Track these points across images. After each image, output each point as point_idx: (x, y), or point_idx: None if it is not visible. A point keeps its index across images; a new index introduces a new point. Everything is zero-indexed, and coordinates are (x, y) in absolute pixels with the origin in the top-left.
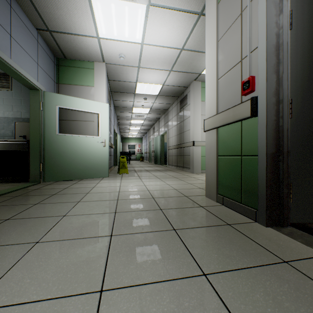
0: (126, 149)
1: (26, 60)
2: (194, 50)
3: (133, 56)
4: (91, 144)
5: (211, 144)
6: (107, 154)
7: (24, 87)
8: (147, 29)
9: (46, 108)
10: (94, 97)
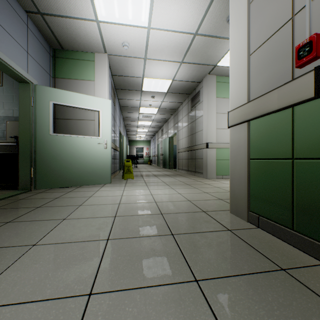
0: (134, 152)
1: (11, 46)
2: (210, 34)
3: (139, 45)
4: (91, 145)
5: (239, 143)
6: (109, 157)
7: (16, 82)
8: (154, 7)
9: (37, 104)
10: (95, 93)
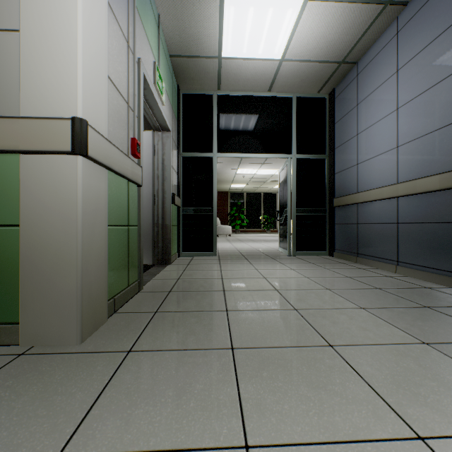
0: None
1: None
2: None
3: None
4: None
5: (99, 197)
6: None
7: None
8: None
9: None
10: None
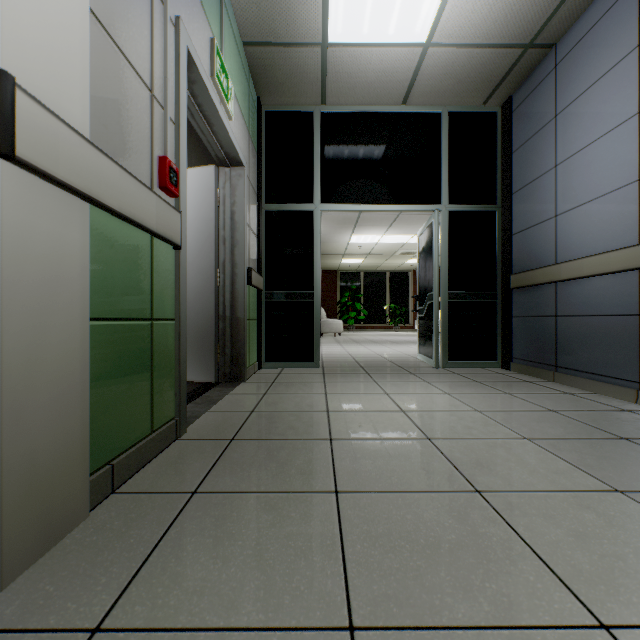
0: None
1: None
2: None
3: None
4: None
5: (63, 258)
6: None
7: None
8: None
9: None
10: None
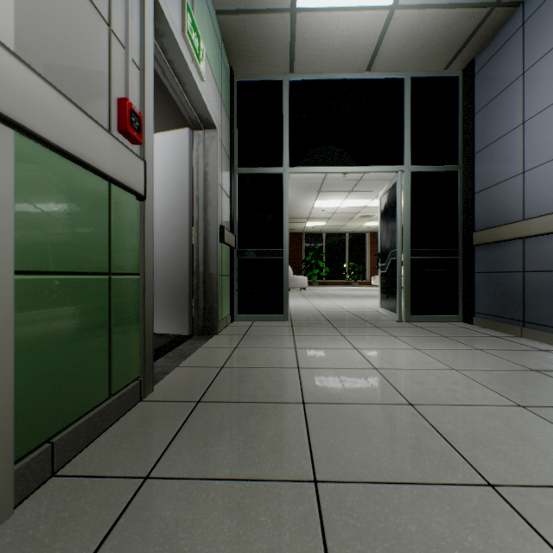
0: None
1: None
2: None
3: None
4: None
5: None
6: None
7: None
8: None
9: None
10: None
